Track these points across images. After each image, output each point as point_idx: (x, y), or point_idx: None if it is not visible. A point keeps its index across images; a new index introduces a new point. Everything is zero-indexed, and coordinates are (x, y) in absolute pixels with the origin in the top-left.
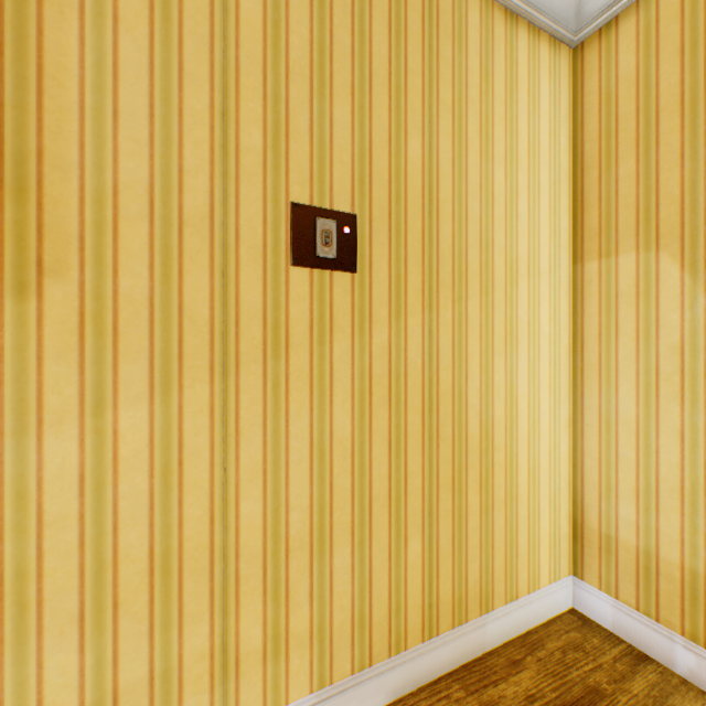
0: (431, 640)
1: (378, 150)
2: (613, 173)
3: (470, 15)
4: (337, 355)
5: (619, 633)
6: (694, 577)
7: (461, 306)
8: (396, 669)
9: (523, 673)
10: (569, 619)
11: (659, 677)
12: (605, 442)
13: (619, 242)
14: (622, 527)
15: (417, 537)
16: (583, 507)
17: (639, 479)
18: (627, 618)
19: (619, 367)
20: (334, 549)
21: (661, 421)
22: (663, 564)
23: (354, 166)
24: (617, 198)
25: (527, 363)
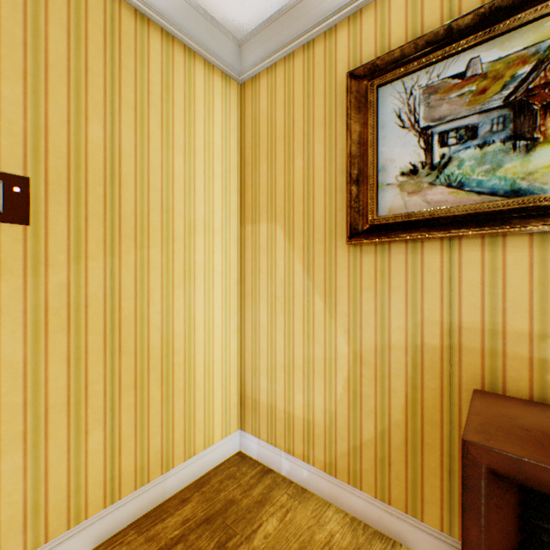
0: (114, 504)
1: (57, 128)
2: (258, 171)
3: (153, 42)
4: (6, 293)
5: (260, 460)
6: (289, 416)
7: (144, 252)
8: (76, 536)
9: (188, 505)
10: (235, 459)
11: (272, 480)
12: (255, 341)
13: (261, 215)
14: (262, 393)
15: (99, 429)
16: (245, 384)
17: (269, 362)
18: (263, 449)
19: (261, 293)
20: (3, 457)
21: (277, 326)
22: (278, 411)
23: (28, 137)
24: (260, 187)
25: (204, 292)
